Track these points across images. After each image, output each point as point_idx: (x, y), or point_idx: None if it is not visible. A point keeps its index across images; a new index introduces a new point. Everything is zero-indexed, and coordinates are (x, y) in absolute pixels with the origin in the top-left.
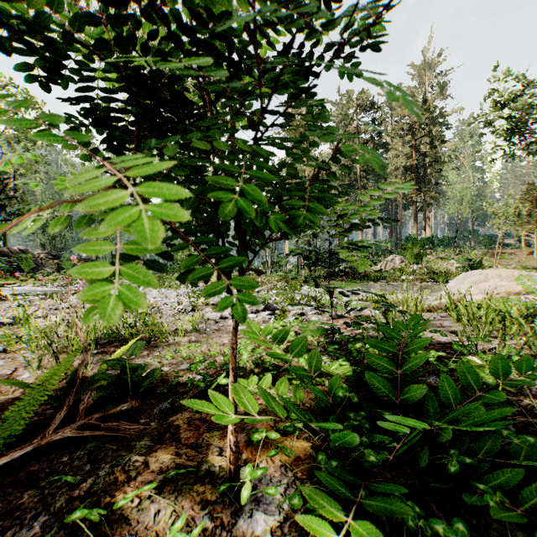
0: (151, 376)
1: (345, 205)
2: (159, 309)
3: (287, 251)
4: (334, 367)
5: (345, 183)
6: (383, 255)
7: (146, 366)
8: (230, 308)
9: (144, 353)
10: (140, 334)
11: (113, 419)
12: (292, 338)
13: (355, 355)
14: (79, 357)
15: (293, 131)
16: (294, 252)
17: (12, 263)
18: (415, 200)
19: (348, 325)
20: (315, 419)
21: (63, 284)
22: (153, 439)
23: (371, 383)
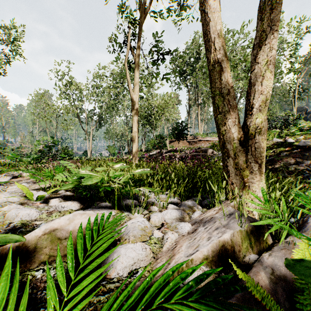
0: None
1: None
2: None
3: None
4: None
5: None
6: None
7: None
8: None
9: None
10: None
11: None
12: None
13: None
14: None
15: None
16: None
17: None
18: None
19: None
20: None
21: None
22: None
23: None
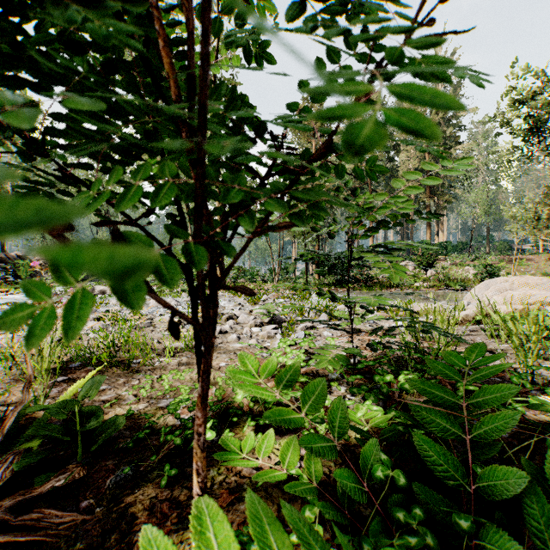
0: (110, 426)
1: (369, 198)
2: (153, 321)
3: (295, 257)
4: (361, 413)
5: (355, 186)
6: (395, 261)
7: (99, 415)
8: (231, 320)
9: (120, 381)
10: (119, 355)
11: (42, 500)
12: (302, 364)
13: (385, 391)
14: (37, 388)
15: (301, 132)
16: (305, 256)
17: (9, 269)
18: (429, 203)
19: (373, 349)
20: (345, 541)
21: (58, 292)
22: (90, 544)
23: (424, 453)
